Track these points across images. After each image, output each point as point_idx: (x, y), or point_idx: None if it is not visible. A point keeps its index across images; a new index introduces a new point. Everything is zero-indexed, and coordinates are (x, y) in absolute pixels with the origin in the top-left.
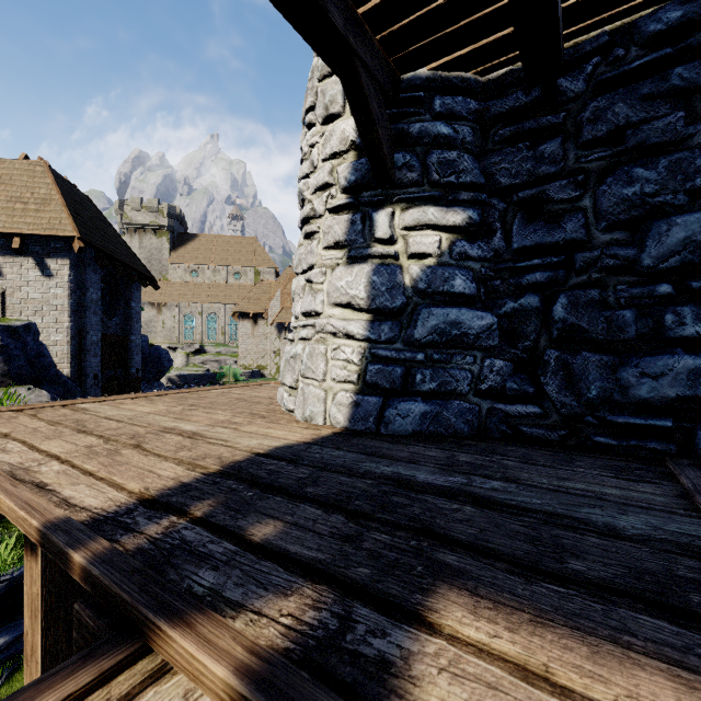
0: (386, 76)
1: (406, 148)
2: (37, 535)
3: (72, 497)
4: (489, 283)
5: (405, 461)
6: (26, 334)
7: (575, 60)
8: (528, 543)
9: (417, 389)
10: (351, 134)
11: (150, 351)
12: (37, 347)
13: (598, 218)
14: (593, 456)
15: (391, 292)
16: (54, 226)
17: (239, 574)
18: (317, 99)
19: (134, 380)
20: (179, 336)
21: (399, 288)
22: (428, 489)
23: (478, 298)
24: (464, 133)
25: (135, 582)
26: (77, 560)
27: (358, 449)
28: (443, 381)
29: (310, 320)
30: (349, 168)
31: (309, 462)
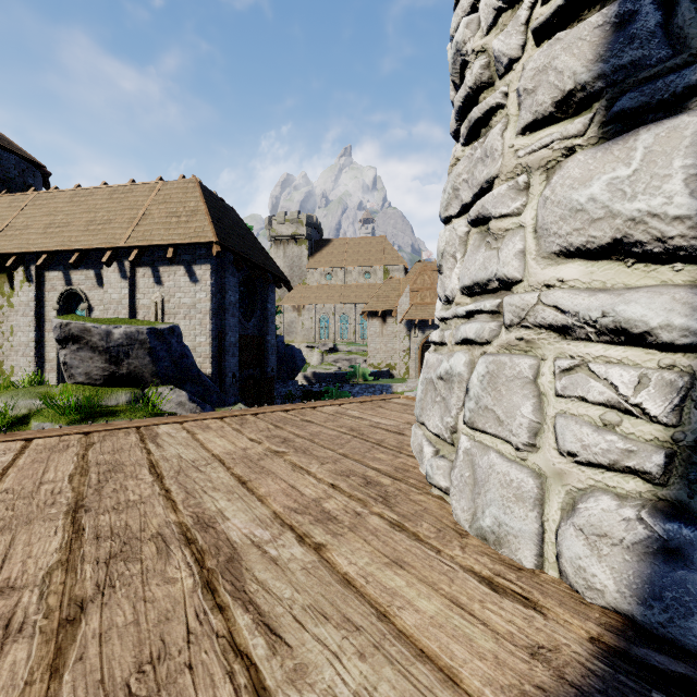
0: None
1: None
2: None
3: None
4: None
5: None
6: (171, 336)
7: None
8: None
9: None
10: None
11: (285, 350)
12: (181, 349)
13: None
14: None
15: None
16: (198, 234)
17: None
18: None
19: (269, 379)
20: (315, 336)
21: None
22: None
23: None
24: None
25: None
26: None
27: None
28: None
29: (485, 300)
30: None
31: None
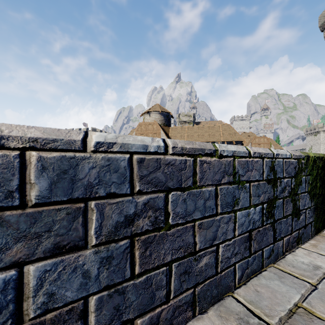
0: None
1: None
2: None
3: None
4: None
5: None
6: None
7: None
8: None
9: None
10: None
11: None
12: None
13: None
14: None
15: None
16: (239, 138)
17: None
18: None
19: None
20: None
21: None
22: None
23: None
24: None
25: None
26: None
27: None
28: None
29: None
30: None
31: None
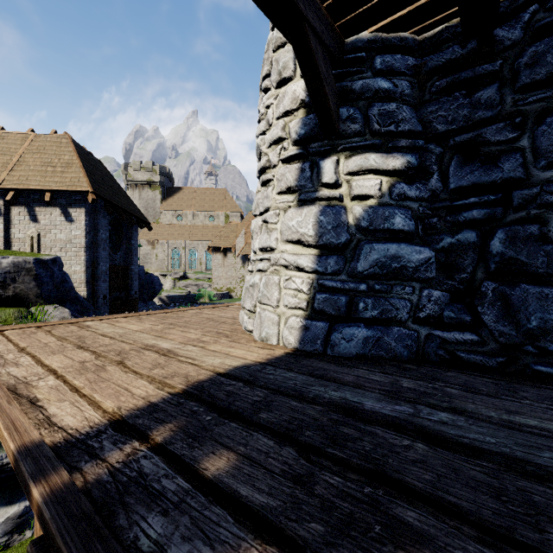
0: (332, 39)
1: (350, 103)
2: (12, 458)
3: (55, 415)
4: (426, 220)
5: (351, 386)
6: (53, 265)
7: (511, 11)
8: (494, 498)
9: (360, 316)
10: (300, 94)
11: (146, 277)
12: (62, 275)
13: (537, 157)
14: (535, 385)
15: (336, 230)
16: (74, 183)
17: (187, 522)
18: (271, 67)
19: (133, 300)
20: (168, 266)
21: (343, 226)
22: (376, 418)
23: (416, 234)
24: (403, 86)
25: (80, 533)
26: (34, 496)
27: (308, 371)
28: (383, 309)
29: (266, 254)
30: (299, 123)
31: (263, 384)
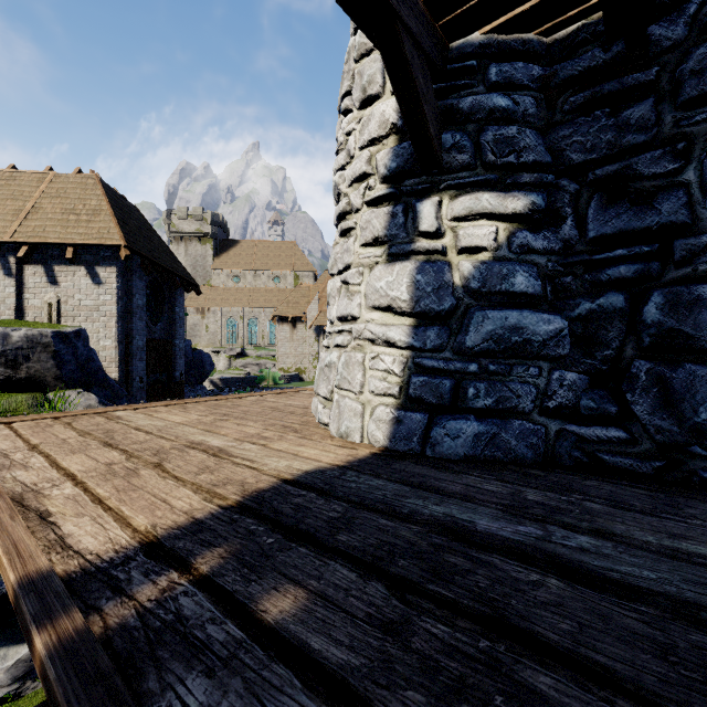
0: (432, 43)
1: (456, 127)
2: (12, 593)
3: (71, 535)
4: (557, 280)
5: (459, 498)
6: (77, 340)
7: (671, 1)
8: (659, 659)
9: (470, 405)
10: (391, 116)
11: (193, 354)
12: (87, 352)
13: (706, 194)
14: (706, 499)
15: (438, 293)
16: (103, 235)
17: (239, 687)
18: (353, 82)
19: (177, 384)
20: (221, 340)
21: (447, 288)
22: (493, 543)
23: (543, 298)
24: (526, 104)
25: (93, 701)
26: (37, 646)
27: (401, 477)
28: (500, 397)
29: (346, 325)
30: (390, 154)
31: (343, 494)
